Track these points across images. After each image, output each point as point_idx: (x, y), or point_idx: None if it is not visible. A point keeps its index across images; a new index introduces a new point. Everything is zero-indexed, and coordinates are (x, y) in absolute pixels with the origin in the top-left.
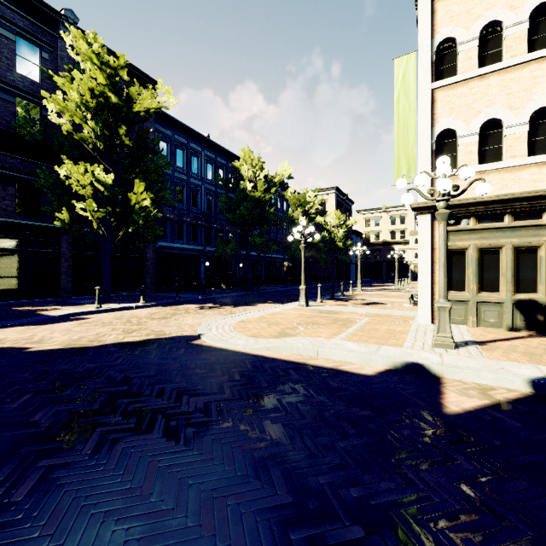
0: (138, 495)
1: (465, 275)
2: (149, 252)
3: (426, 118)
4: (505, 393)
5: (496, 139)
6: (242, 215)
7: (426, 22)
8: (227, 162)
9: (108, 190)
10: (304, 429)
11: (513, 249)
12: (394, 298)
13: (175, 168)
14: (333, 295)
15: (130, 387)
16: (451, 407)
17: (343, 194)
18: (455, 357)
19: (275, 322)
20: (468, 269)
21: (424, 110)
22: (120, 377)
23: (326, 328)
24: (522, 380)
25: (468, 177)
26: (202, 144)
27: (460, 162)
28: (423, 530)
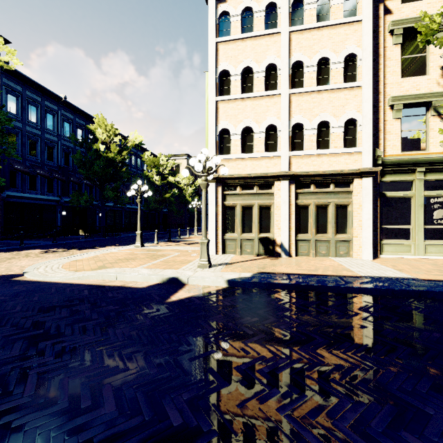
0: None
1: (235, 223)
2: None
3: (213, 119)
4: (212, 289)
5: (250, 139)
6: (96, 172)
7: (213, 56)
8: (86, 123)
9: None
10: (62, 321)
11: (258, 207)
12: None
13: (27, 122)
14: (170, 238)
15: None
16: (173, 298)
17: None
18: (203, 272)
19: (104, 259)
20: (237, 218)
21: (211, 114)
22: None
23: (140, 261)
24: (224, 280)
25: (217, 163)
26: (59, 104)
27: (231, 151)
28: (90, 351)
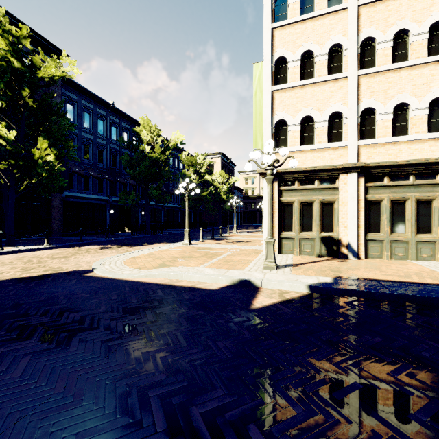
0: (8, 378)
1: (293, 221)
2: (56, 200)
3: (268, 110)
4: (293, 294)
5: (310, 129)
6: (142, 172)
7: (268, 43)
8: (130, 127)
9: (11, 145)
10: (152, 326)
11: (320, 203)
12: (257, 237)
13: (81, 128)
14: (213, 236)
15: (18, 311)
16: (256, 305)
17: (227, 159)
18: (273, 274)
19: (160, 257)
20: (294, 216)
21: (267, 104)
22: (11, 304)
23: (197, 259)
24: (304, 285)
25: (284, 155)
26: (107, 110)
27: (289, 143)
28: (203, 370)
